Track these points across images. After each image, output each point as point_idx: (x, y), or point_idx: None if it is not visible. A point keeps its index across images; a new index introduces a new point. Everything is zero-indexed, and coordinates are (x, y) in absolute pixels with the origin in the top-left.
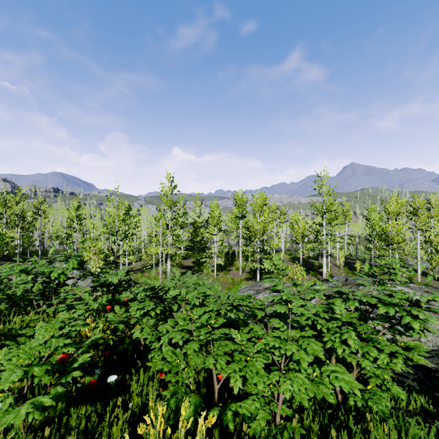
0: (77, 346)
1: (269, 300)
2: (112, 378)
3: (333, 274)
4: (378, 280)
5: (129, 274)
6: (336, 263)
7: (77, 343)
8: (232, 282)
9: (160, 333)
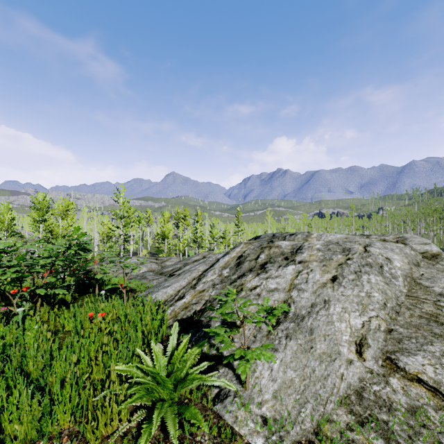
0: None
1: None
2: None
3: None
4: None
5: None
6: None
7: None
8: None
9: None
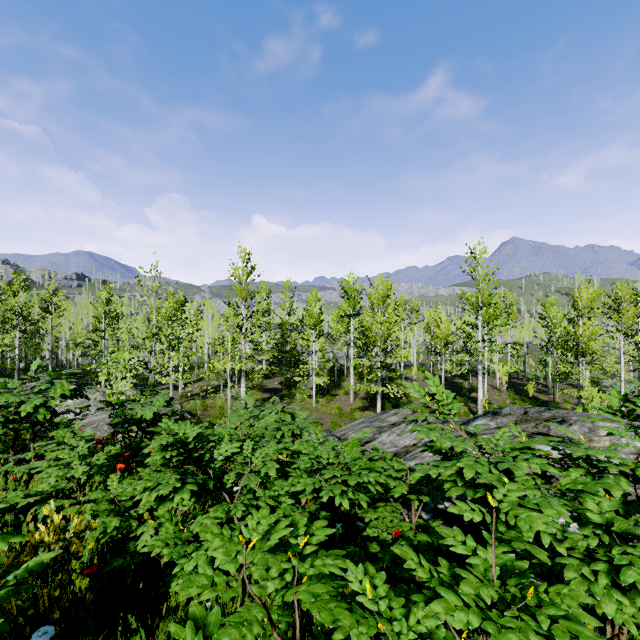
0: None
1: (398, 445)
2: None
3: (492, 400)
4: None
5: (184, 400)
6: (495, 384)
7: None
8: (339, 414)
9: (196, 533)
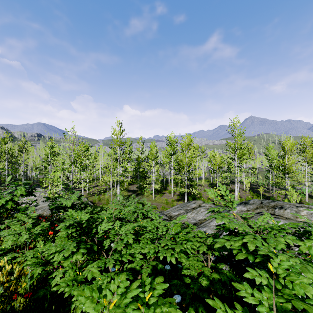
0: None
1: (196, 219)
2: None
3: (242, 196)
4: None
5: (89, 196)
6: (243, 188)
7: None
8: (166, 203)
9: (87, 275)
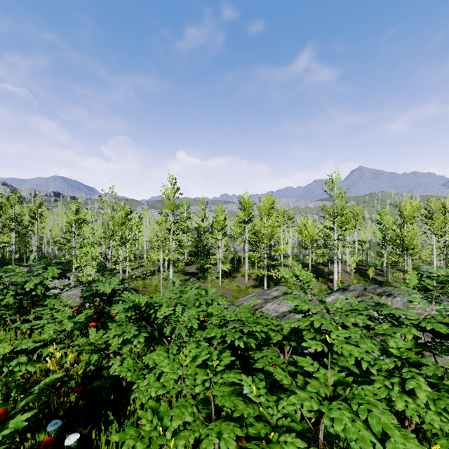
0: (1, 407)
1: (278, 311)
2: (71, 441)
3: (344, 281)
4: (431, 296)
5: (130, 280)
6: (346, 270)
7: (4, 402)
8: (237, 290)
9: (146, 364)
